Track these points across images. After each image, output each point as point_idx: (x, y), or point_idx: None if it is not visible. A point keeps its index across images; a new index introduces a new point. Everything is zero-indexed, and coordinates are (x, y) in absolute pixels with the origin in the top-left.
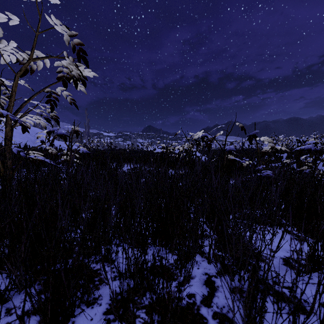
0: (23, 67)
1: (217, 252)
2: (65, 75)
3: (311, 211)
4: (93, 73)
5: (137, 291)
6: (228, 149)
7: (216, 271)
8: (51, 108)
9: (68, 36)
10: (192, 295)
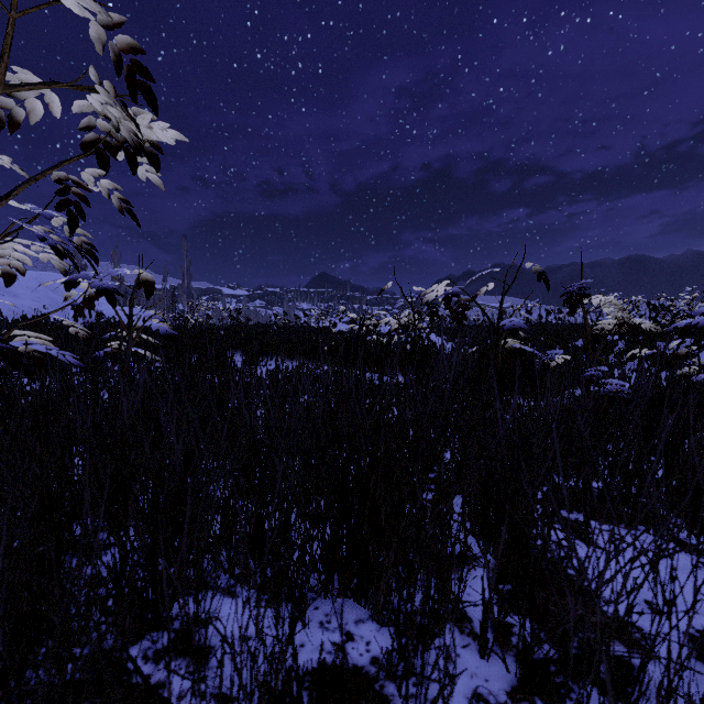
0: None
1: (504, 615)
2: (101, 136)
3: None
4: (174, 133)
5: None
6: (508, 326)
7: (507, 685)
8: (71, 221)
9: (101, 28)
10: None
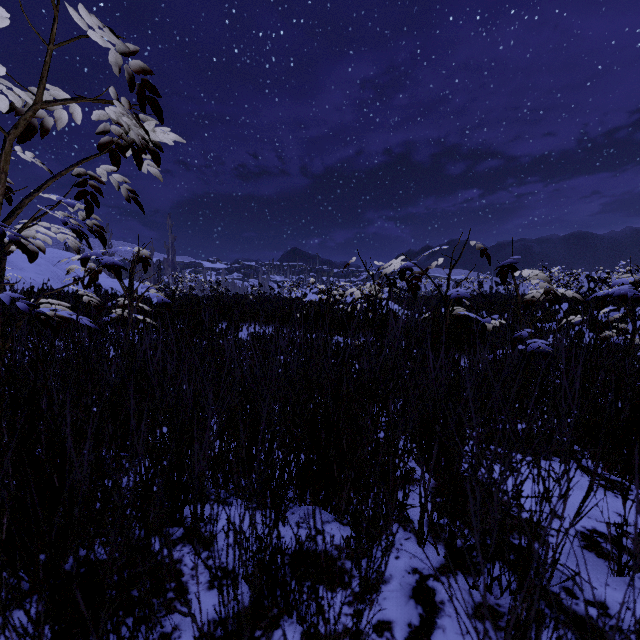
0: (21, 119)
1: (438, 518)
2: (114, 139)
3: (636, 428)
4: (174, 136)
5: (261, 615)
6: (454, 295)
7: (437, 563)
8: (88, 208)
9: (119, 55)
10: (385, 625)
